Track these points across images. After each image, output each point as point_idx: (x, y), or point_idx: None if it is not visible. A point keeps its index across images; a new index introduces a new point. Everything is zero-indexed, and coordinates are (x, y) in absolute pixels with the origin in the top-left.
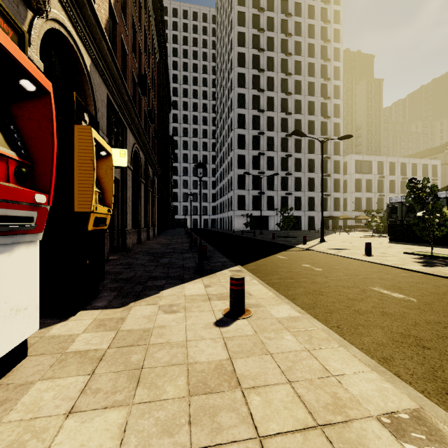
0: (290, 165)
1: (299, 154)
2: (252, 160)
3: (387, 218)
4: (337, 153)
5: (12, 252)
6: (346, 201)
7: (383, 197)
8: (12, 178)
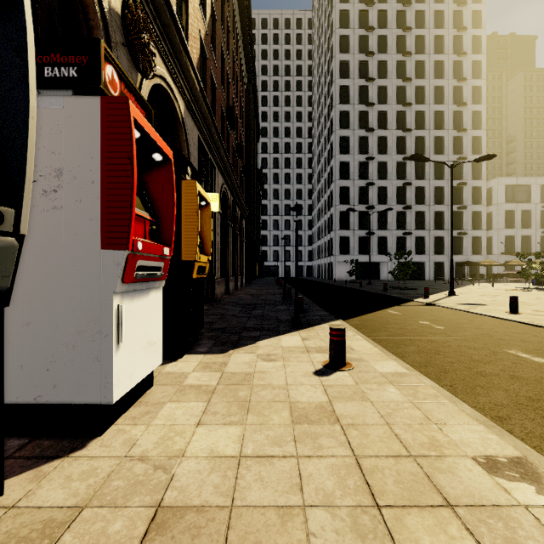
0: (410, 196)
1: (422, 181)
2: (358, 193)
3: None
4: (477, 177)
5: (148, 295)
6: (490, 242)
7: None
8: (148, 235)
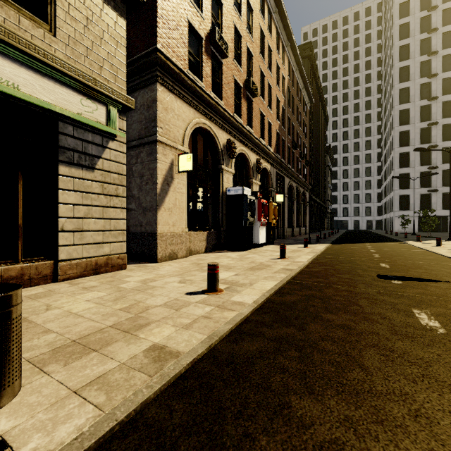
0: None
1: None
2: (419, 156)
3: None
4: None
5: (263, 229)
6: None
7: None
8: (263, 218)
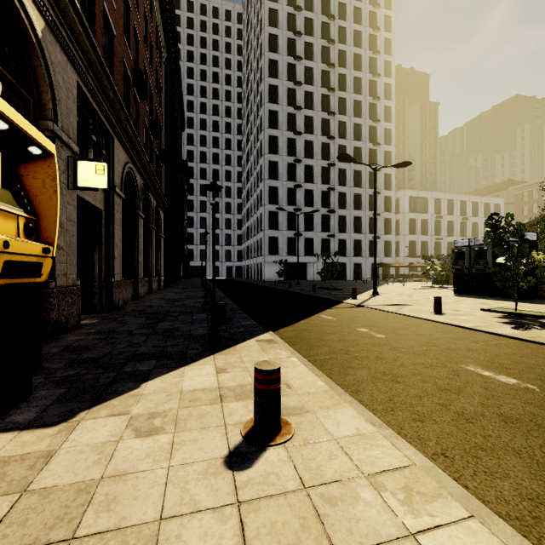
0: (333, 201)
1: (344, 187)
2: (287, 194)
3: (452, 265)
4: (388, 188)
5: None
6: (398, 246)
7: (440, 240)
8: None
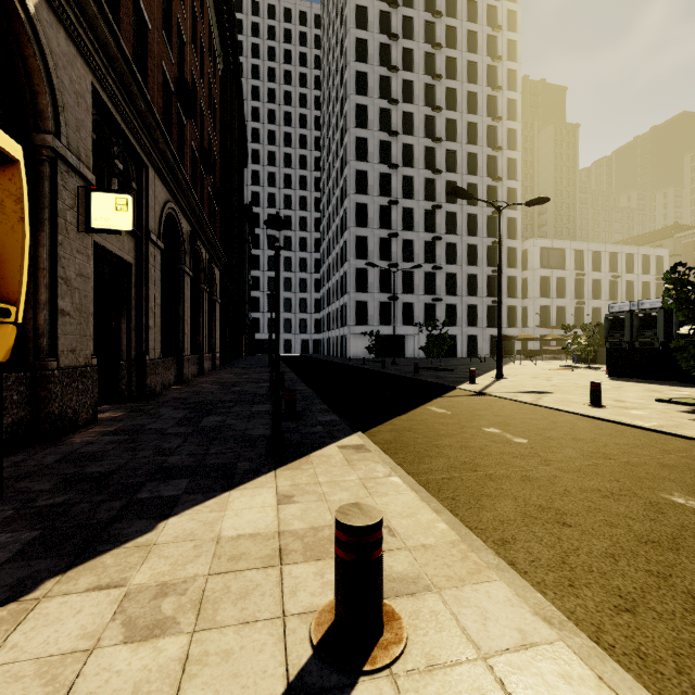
0: (440, 254)
1: (454, 236)
2: (379, 245)
3: (605, 337)
4: (513, 236)
5: None
6: (525, 312)
7: (582, 305)
8: None
